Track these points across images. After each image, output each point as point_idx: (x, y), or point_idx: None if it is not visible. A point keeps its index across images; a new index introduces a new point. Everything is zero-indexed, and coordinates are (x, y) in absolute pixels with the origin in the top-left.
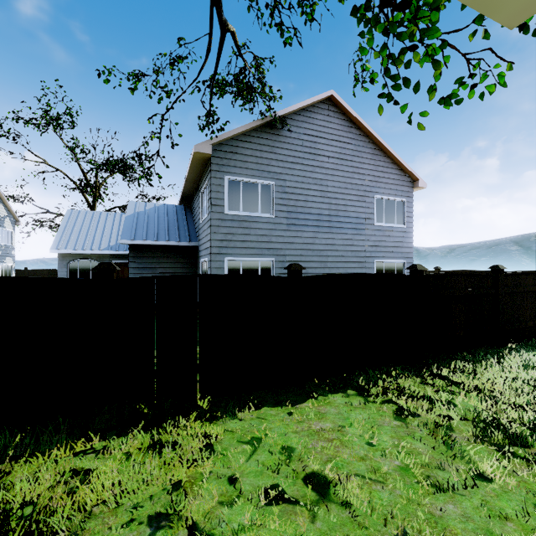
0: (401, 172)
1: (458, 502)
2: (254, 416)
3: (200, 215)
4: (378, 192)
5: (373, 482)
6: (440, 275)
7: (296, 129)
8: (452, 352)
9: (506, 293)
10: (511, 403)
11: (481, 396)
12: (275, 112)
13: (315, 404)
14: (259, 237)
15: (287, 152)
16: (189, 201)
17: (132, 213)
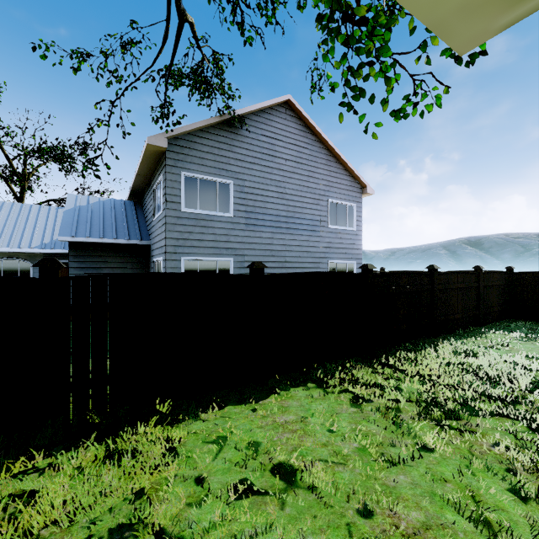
0: (352, 178)
1: (408, 472)
2: (218, 416)
3: (153, 212)
4: (332, 196)
5: (335, 465)
6: (387, 273)
7: (255, 129)
8: (397, 343)
9: (439, 290)
10: (445, 384)
11: (422, 380)
12: (233, 110)
13: (278, 399)
14: (217, 236)
15: (246, 152)
16: (140, 197)
17: (72, 207)
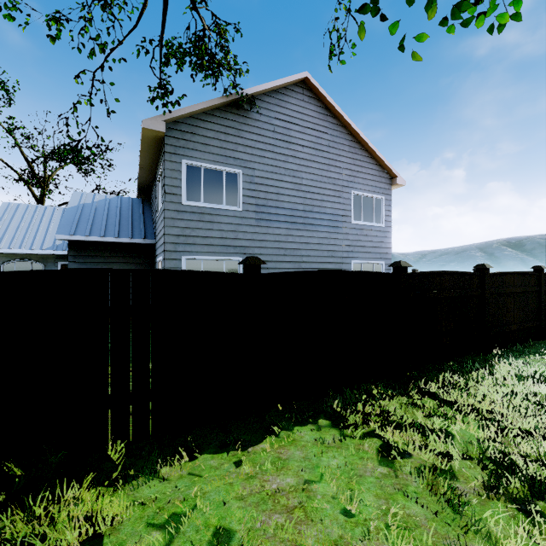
0: (379, 167)
1: None
2: (185, 472)
3: (156, 208)
4: (356, 187)
5: None
6: (426, 273)
7: (267, 112)
8: (438, 361)
9: (491, 294)
10: (516, 428)
11: (481, 421)
12: (241, 89)
13: (274, 446)
14: (223, 233)
15: (256, 138)
16: (149, 194)
17: (76, 204)
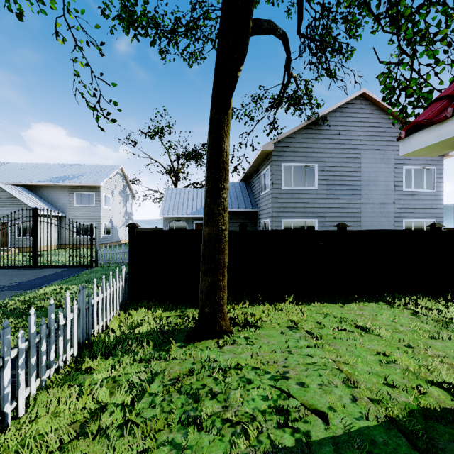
0: None
1: (443, 342)
2: (320, 306)
3: (260, 190)
4: (407, 163)
5: (394, 332)
6: None
7: (334, 123)
8: None
9: None
10: None
11: None
12: (318, 115)
13: (357, 305)
14: (305, 204)
15: (327, 141)
16: (248, 179)
17: None
